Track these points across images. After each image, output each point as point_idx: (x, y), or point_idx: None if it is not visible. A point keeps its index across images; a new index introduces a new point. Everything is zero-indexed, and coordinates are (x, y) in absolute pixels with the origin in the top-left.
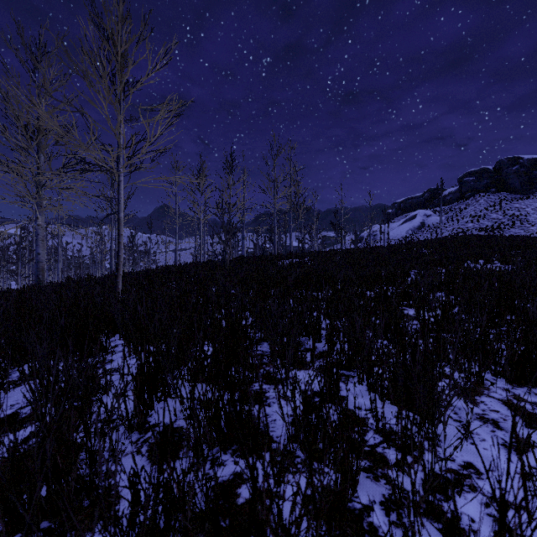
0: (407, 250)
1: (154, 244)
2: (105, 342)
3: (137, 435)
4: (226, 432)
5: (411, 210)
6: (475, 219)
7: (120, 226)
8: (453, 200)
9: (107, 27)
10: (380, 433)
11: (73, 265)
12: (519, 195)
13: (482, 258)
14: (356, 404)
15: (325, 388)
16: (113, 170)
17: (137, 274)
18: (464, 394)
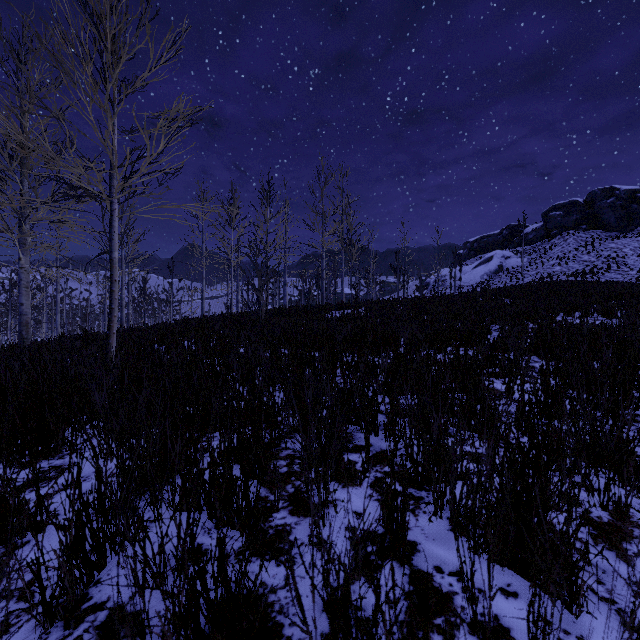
0: (484, 299)
1: (177, 291)
2: (70, 436)
3: (58, 632)
4: (210, 634)
5: (486, 250)
6: (563, 261)
7: (113, 269)
8: (536, 238)
9: (91, 1)
10: (479, 632)
11: (79, 316)
12: (615, 233)
13: (578, 309)
14: (433, 561)
15: (383, 525)
16: (102, 195)
17: (146, 330)
18: (604, 538)
